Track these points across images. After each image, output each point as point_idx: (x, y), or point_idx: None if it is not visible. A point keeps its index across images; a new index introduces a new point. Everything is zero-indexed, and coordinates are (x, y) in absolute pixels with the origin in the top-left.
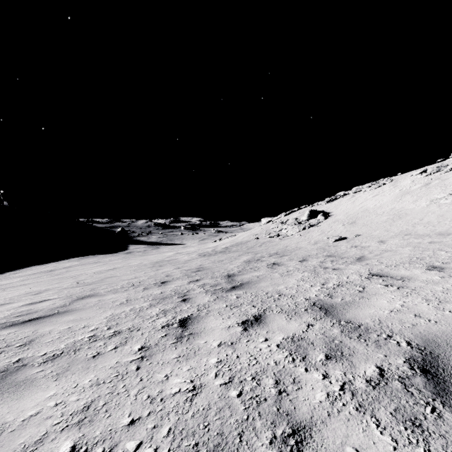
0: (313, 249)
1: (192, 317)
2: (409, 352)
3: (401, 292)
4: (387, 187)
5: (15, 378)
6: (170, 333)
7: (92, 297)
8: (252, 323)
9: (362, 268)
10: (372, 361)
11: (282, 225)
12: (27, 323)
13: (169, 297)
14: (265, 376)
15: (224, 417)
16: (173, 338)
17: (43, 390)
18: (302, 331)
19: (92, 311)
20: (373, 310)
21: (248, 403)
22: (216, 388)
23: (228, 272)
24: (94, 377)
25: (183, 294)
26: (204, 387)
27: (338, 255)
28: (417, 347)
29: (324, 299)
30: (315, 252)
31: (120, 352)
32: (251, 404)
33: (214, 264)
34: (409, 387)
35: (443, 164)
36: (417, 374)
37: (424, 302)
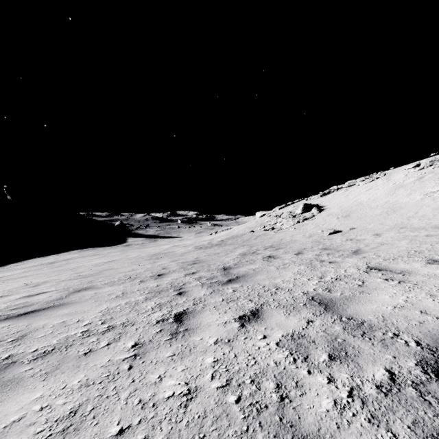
0: (308, 242)
1: (188, 311)
2: (420, 353)
3: (403, 286)
4: (380, 181)
5: (2, 377)
6: (165, 329)
7: (88, 290)
8: (249, 319)
9: (359, 262)
10: (380, 363)
11: (277, 219)
12: (22, 316)
13: (165, 290)
14: (265, 378)
15: (221, 428)
16: (168, 334)
17: (30, 391)
18: (302, 328)
19: (87, 305)
20: (375, 305)
21: (248, 411)
22: (212, 392)
23: (224, 265)
24: (84, 377)
25: (179, 287)
26: (200, 390)
27: (334, 248)
28: (427, 348)
29: (323, 293)
30: (310, 245)
31: (113, 349)
32: (251, 412)
33: (210, 257)
34: (425, 395)
35: (436, 158)
36: (432, 379)
37: (429, 298)
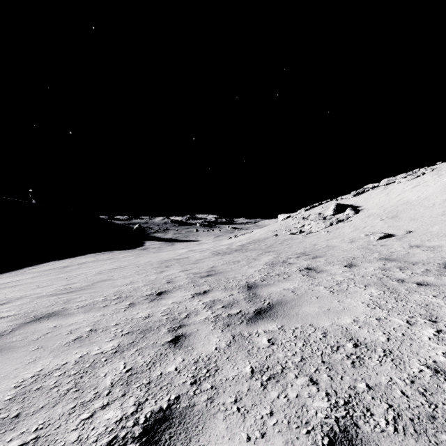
0: (353, 249)
1: (175, 413)
2: None
3: None
4: (428, 177)
5: None
6: None
7: (51, 318)
8: None
9: None
10: None
11: (304, 221)
12: None
13: (154, 329)
14: None
15: None
16: None
17: None
18: None
19: (17, 358)
20: None
21: None
22: None
23: (247, 280)
24: None
25: (178, 324)
26: None
27: (401, 258)
28: None
29: None
30: (359, 253)
31: None
32: None
33: (228, 266)
34: None
35: None
36: None
37: None
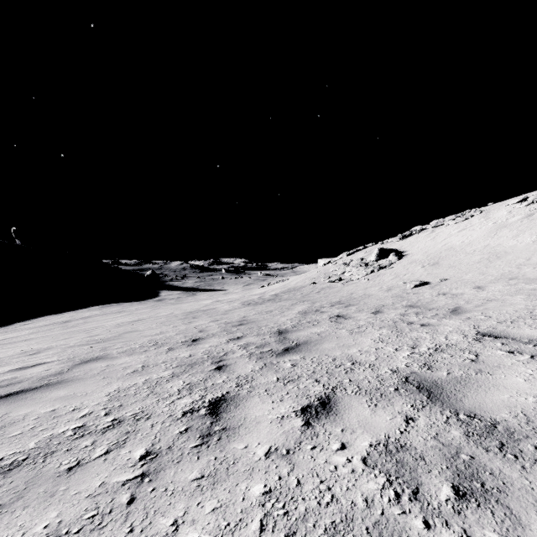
0: (387, 297)
1: (228, 397)
2: None
3: None
4: (476, 220)
5: None
6: (193, 427)
7: (99, 361)
8: (317, 412)
9: (464, 324)
10: None
11: (345, 267)
12: (2, 400)
13: (199, 363)
14: (351, 535)
15: None
16: (196, 437)
17: None
18: (399, 431)
19: (92, 383)
20: (506, 395)
21: None
22: None
23: (279, 328)
24: (56, 518)
25: (218, 359)
26: None
27: (423, 305)
28: None
29: (420, 371)
30: (390, 301)
31: (111, 462)
32: None
33: (261, 316)
34: None
35: None
36: None
37: None
